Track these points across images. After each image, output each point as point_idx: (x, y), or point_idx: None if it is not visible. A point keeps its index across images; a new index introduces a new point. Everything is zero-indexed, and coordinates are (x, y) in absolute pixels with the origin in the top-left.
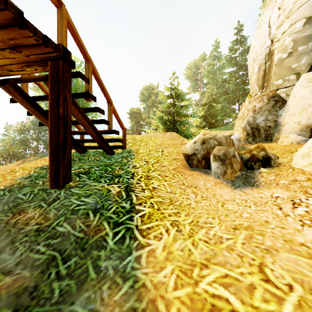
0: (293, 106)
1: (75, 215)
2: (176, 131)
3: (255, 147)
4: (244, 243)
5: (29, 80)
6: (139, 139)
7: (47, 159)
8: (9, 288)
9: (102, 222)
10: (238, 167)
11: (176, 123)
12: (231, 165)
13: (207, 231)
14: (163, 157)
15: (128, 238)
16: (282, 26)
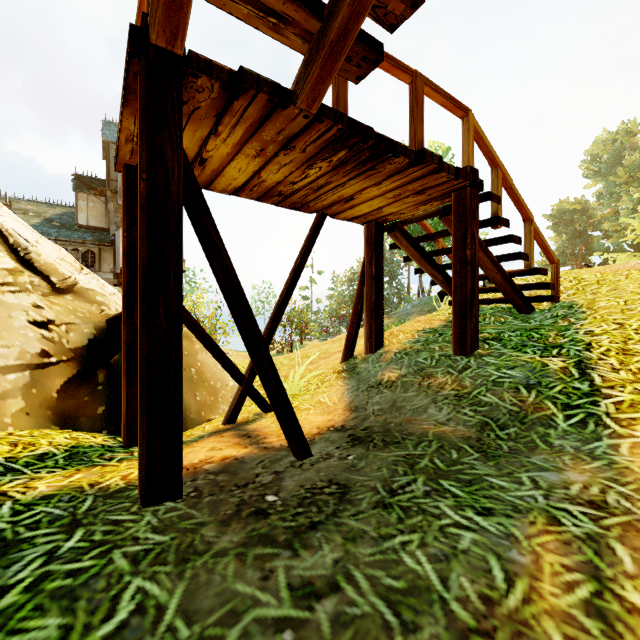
0: None
1: (499, 387)
2: None
3: None
4: None
5: (418, 219)
6: (593, 278)
7: (422, 321)
8: (454, 433)
9: (543, 401)
10: None
11: None
12: None
13: None
14: None
15: (593, 424)
16: None
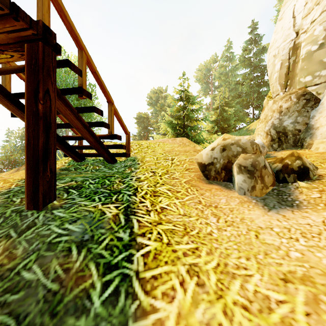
0: None
1: (51, 252)
2: (186, 137)
3: (288, 155)
4: (309, 313)
5: (6, 71)
6: (146, 145)
7: None
8: None
9: (88, 264)
10: (270, 181)
11: (186, 128)
12: (261, 179)
13: (243, 284)
14: (173, 166)
15: (124, 295)
16: (311, 15)
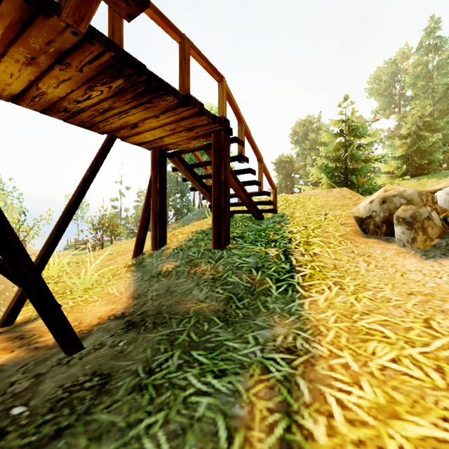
0: None
1: (240, 271)
2: (349, 186)
3: None
4: (417, 304)
5: (191, 150)
6: (294, 200)
7: (197, 225)
8: (208, 308)
9: (265, 278)
10: (436, 233)
11: (350, 173)
12: (423, 231)
13: (374, 293)
14: (326, 221)
15: (291, 291)
16: None
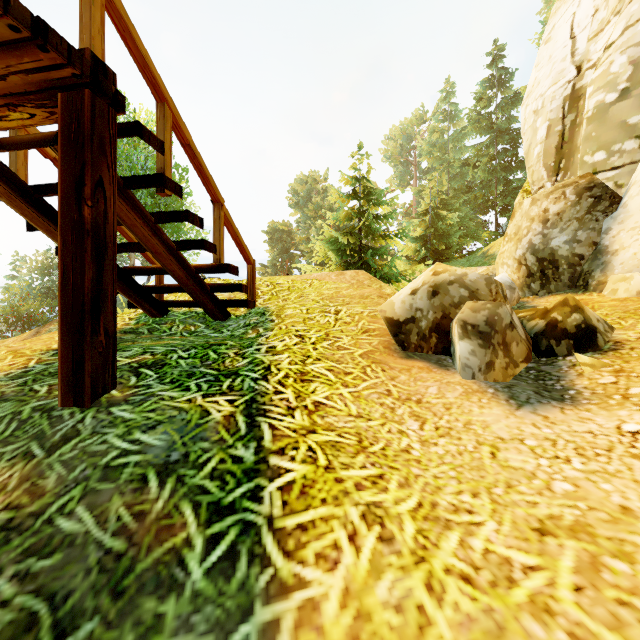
0: (639, 207)
1: (110, 483)
2: (365, 269)
3: (557, 303)
4: (582, 587)
5: (21, 144)
6: (286, 284)
7: None
8: None
9: (179, 504)
10: (522, 353)
11: (366, 252)
12: (505, 349)
13: (464, 539)
14: (338, 325)
15: (246, 558)
16: (605, 33)
